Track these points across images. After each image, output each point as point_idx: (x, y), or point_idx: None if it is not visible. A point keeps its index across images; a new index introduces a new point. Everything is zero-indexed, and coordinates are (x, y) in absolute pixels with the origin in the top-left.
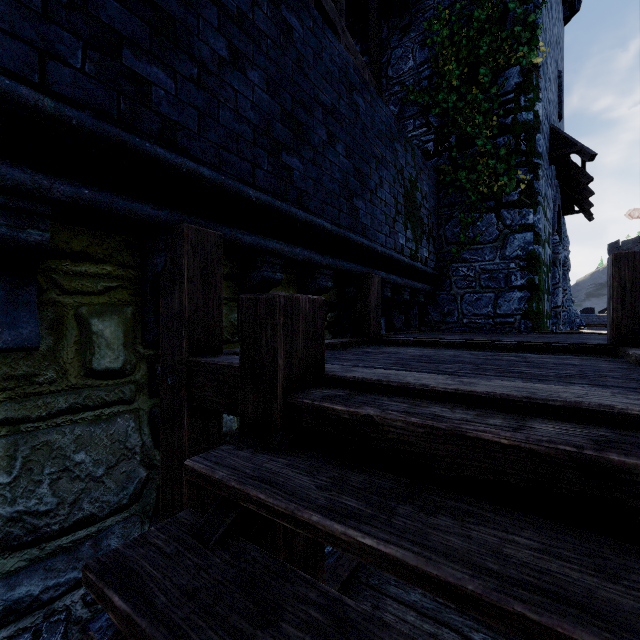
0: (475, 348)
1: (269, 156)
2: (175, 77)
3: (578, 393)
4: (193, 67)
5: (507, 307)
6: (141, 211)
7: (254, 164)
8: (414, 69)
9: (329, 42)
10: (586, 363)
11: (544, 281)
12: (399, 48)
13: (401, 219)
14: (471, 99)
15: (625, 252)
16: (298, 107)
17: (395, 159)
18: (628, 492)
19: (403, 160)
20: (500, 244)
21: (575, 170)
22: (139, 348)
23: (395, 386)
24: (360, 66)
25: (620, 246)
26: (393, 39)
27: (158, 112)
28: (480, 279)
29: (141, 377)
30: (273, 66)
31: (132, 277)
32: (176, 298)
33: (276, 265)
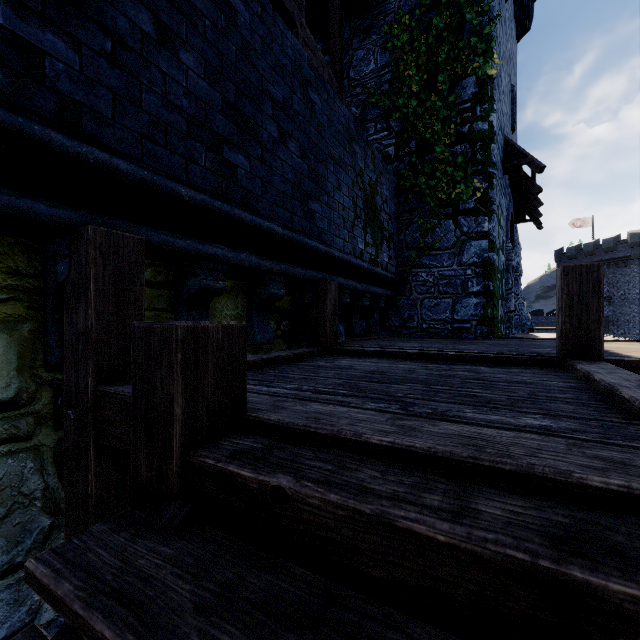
0: (431, 359)
1: (207, 151)
2: (80, 49)
3: (530, 446)
4: (105, 40)
5: (464, 313)
6: (31, 209)
7: (188, 159)
8: (375, 72)
9: (280, 32)
10: (537, 380)
11: (498, 287)
12: (361, 50)
13: (360, 223)
14: (430, 106)
15: (573, 265)
16: (243, 99)
17: (354, 161)
18: (595, 623)
19: (362, 163)
20: (457, 250)
21: (526, 181)
22: (40, 372)
23: (324, 434)
24: (320, 64)
25: (565, 253)
26: (355, 40)
27: (55, 89)
28: (439, 285)
29: (43, 407)
30: (212, 50)
31: (30, 287)
32: (81, 314)
33: (218, 272)
